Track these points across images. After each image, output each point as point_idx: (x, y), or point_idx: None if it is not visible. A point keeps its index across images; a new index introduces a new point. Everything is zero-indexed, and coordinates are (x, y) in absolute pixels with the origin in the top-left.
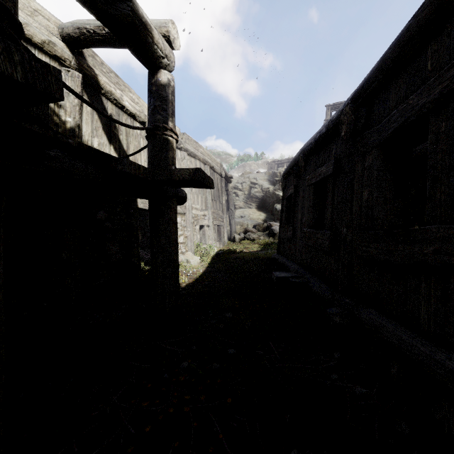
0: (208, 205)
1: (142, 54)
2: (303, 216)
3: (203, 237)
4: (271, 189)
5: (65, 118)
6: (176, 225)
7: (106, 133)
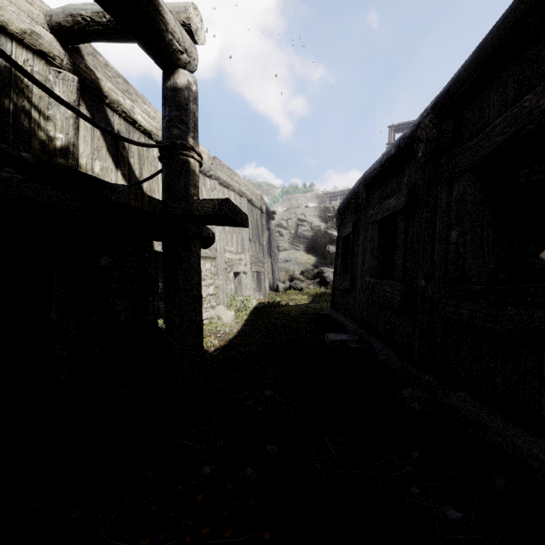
0: (246, 247)
1: (152, 46)
2: (364, 262)
3: (239, 286)
4: (322, 227)
5: (55, 134)
6: (200, 275)
7: (111, 155)
